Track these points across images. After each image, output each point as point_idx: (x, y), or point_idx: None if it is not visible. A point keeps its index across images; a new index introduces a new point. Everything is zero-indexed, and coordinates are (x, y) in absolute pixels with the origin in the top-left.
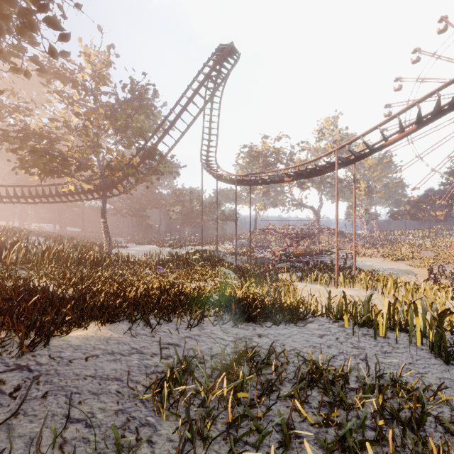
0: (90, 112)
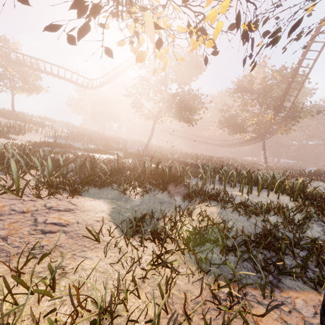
0: (243, 103)
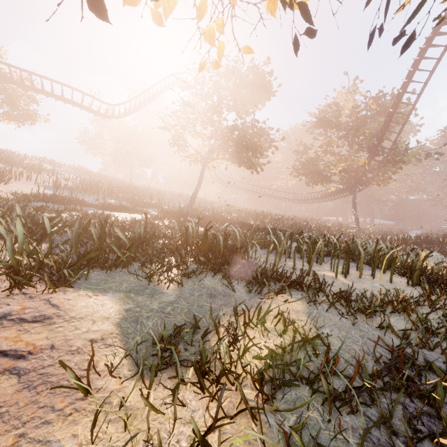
0: (327, 142)
